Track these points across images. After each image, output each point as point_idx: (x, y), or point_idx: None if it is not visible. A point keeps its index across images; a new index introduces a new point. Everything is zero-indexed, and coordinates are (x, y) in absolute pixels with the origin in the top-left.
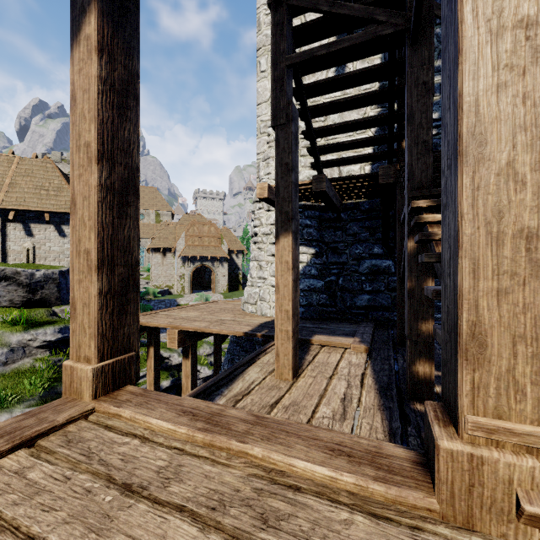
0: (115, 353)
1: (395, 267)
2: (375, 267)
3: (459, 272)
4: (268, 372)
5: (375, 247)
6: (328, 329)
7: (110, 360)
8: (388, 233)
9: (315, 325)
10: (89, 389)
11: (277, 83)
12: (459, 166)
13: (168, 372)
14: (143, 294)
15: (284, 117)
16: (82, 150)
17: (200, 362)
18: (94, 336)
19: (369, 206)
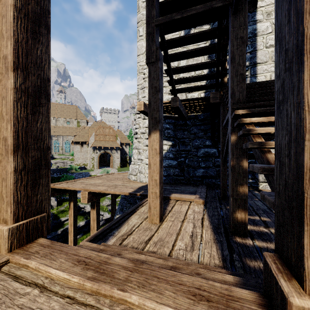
0: (29, 215)
1: (218, 152)
2: (206, 152)
3: (306, 152)
4: (144, 218)
5: (207, 141)
6: (180, 190)
7: (25, 221)
8: (214, 133)
9: (172, 187)
10: (4, 244)
11: (149, 36)
12: (306, 62)
13: (83, 216)
14: (69, 169)
15: (154, 57)
16: (1, 61)
17: (103, 210)
18: (10, 203)
19: (203, 117)
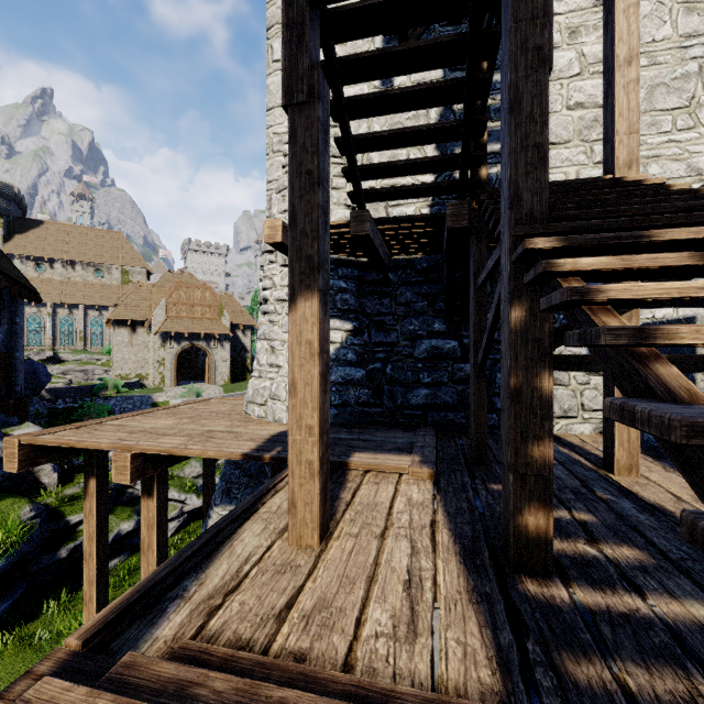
0: None
1: (462, 349)
2: (435, 349)
3: None
4: (278, 531)
5: (436, 322)
6: (373, 441)
7: None
8: (454, 302)
9: (354, 435)
10: None
11: (292, 31)
12: None
13: (132, 508)
14: (98, 389)
15: (305, 91)
16: None
17: (185, 488)
18: None
19: (428, 264)
